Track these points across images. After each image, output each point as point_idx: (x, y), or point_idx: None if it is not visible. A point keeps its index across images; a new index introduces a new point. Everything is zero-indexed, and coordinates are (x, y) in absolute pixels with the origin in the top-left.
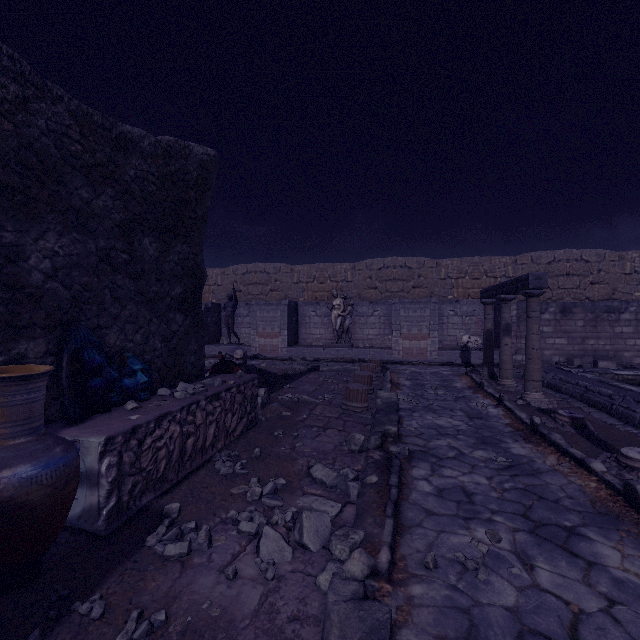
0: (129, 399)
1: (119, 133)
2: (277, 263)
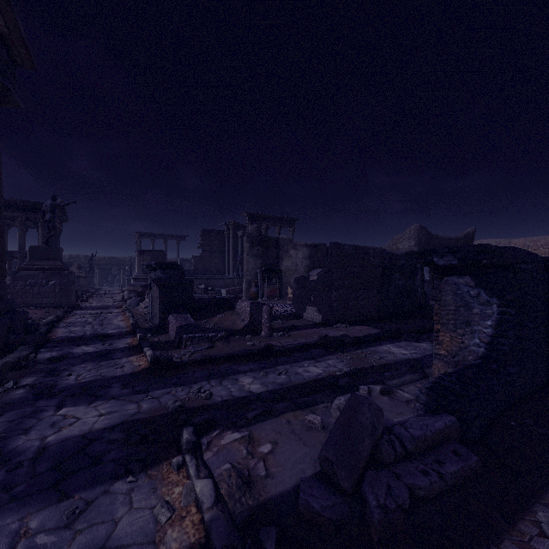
0: None
1: (458, 238)
2: (497, 239)
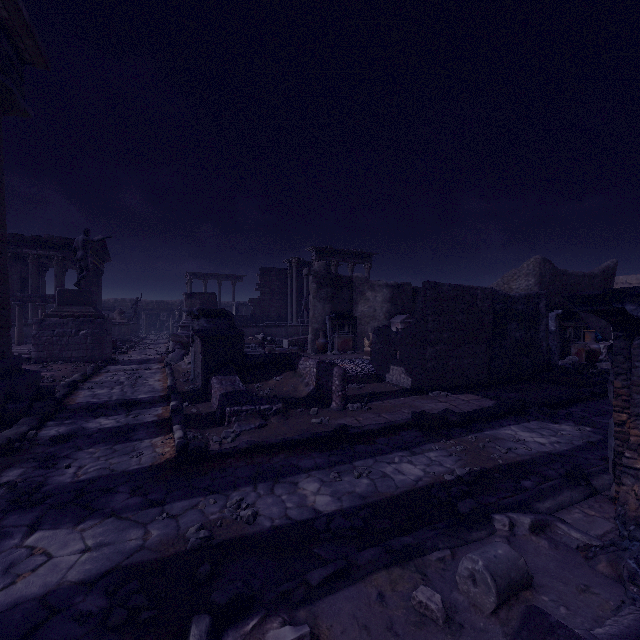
0: (597, 342)
1: (594, 275)
2: (639, 275)
